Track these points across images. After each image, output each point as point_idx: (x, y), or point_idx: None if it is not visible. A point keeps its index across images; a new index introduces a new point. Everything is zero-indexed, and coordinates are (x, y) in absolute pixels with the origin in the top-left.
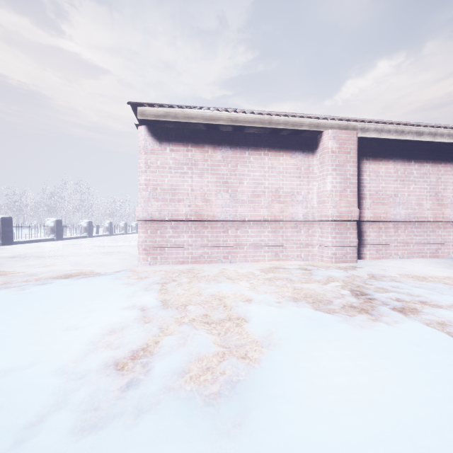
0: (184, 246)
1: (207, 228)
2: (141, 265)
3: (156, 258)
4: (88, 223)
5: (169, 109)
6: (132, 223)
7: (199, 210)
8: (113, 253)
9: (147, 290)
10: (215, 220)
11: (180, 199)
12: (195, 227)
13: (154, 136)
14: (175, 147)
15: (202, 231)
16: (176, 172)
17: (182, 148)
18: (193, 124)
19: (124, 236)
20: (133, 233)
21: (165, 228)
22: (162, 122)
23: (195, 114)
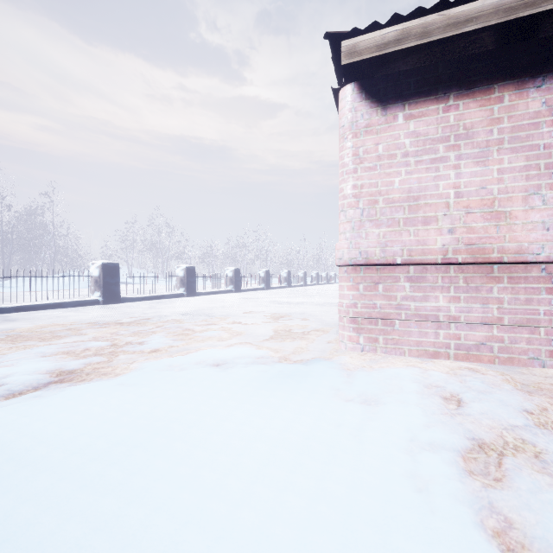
0: (438, 320)
1: (499, 282)
2: (346, 349)
3: (376, 340)
4: (265, 272)
5: (409, 21)
6: (312, 272)
7: (479, 239)
8: (294, 314)
9: (423, 502)
10: (524, 261)
11: (429, 217)
12: (464, 278)
13: (371, 97)
14: (416, 109)
15: (483, 286)
16: (419, 161)
17: (434, 108)
18: (467, 38)
19: (303, 289)
20: (313, 284)
21: (393, 279)
22: (391, 57)
23: (474, 9)
